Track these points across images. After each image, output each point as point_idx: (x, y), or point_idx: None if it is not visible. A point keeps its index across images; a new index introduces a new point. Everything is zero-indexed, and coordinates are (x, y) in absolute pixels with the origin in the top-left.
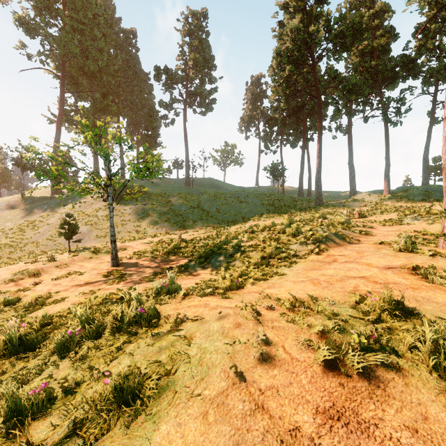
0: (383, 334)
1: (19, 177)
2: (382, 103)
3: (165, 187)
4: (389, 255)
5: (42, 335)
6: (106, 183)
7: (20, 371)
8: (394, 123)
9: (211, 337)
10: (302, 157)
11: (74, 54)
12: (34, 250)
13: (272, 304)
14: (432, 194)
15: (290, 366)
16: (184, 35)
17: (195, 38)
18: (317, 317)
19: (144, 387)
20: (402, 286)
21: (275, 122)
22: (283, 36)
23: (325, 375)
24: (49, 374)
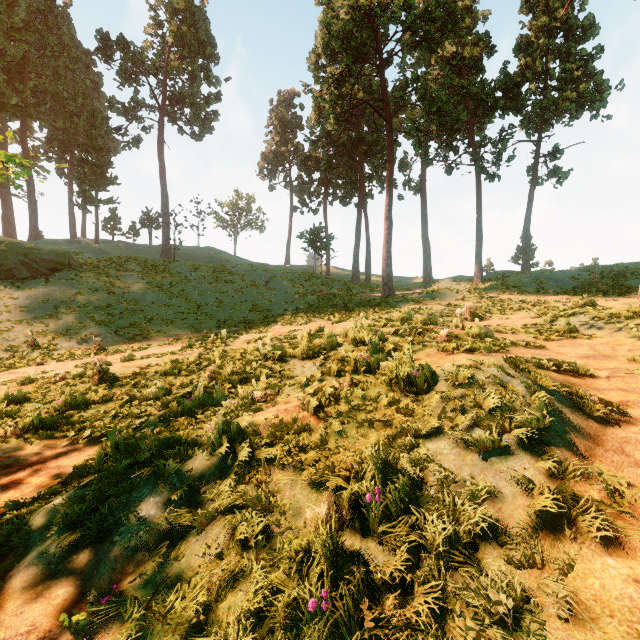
0: None
1: None
2: (473, 146)
3: (119, 258)
4: None
5: None
6: None
7: None
8: (490, 177)
9: None
10: (357, 221)
11: None
12: None
13: None
14: (545, 283)
15: None
16: None
17: None
18: None
19: None
20: None
21: (316, 163)
22: None
23: None
24: None
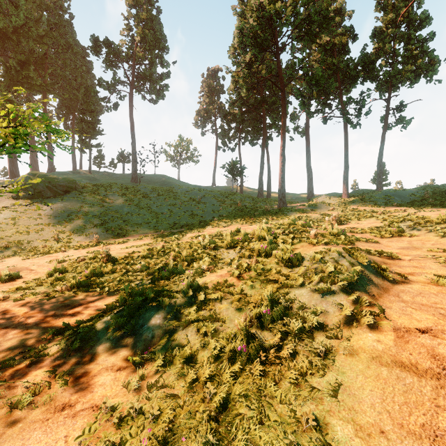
0: None
1: None
2: (342, 104)
3: (105, 183)
4: None
5: None
6: None
7: None
8: (353, 125)
9: None
10: (261, 156)
11: None
12: None
13: None
14: (392, 198)
15: None
16: (129, 5)
17: (143, 11)
18: None
19: None
20: None
21: (234, 117)
22: (246, 12)
23: None
24: None
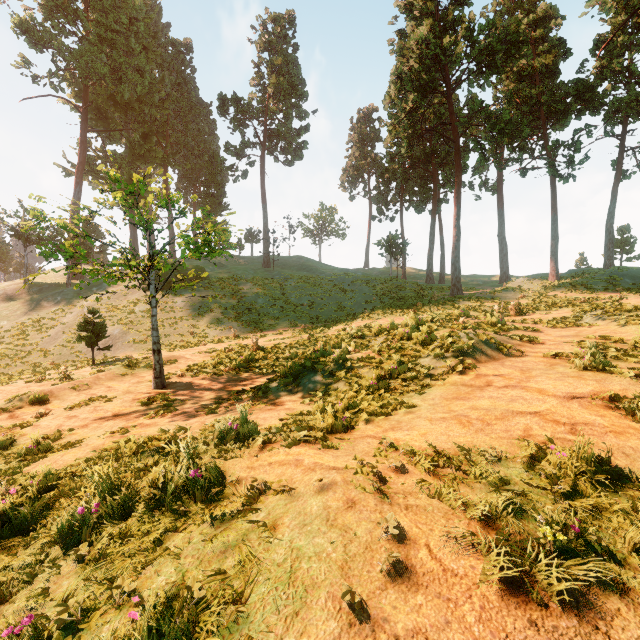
0: (585, 518)
1: (20, 254)
2: (547, 149)
3: (234, 270)
4: (569, 376)
5: (40, 508)
6: (146, 265)
7: (1, 571)
8: (564, 178)
9: (308, 527)
10: (431, 227)
11: (101, 76)
12: (41, 362)
13: (401, 462)
14: (619, 281)
15: (444, 587)
16: (261, 49)
17: (277, 54)
18: (475, 487)
19: (197, 626)
20: (598, 429)
21: (393, 175)
22: (406, 51)
23: (504, 604)
24: (43, 587)
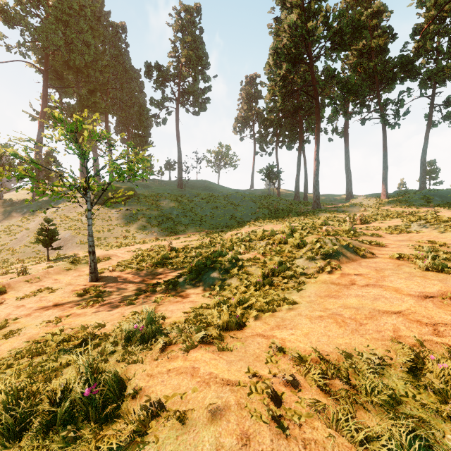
0: None
1: None
2: (380, 105)
3: (156, 190)
4: (416, 275)
5: None
6: (83, 186)
7: None
8: (392, 126)
9: None
10: (298, 160)
11: (57, 47)
12: (9, 258)
13: (290, 371)
14: (431, 199)
15: None
16: (176, 30)
17: (188, 34)
18: (369, 409)
19: None
20: None
21: (271, 123)
22: (281, 32)
23: None
24: None
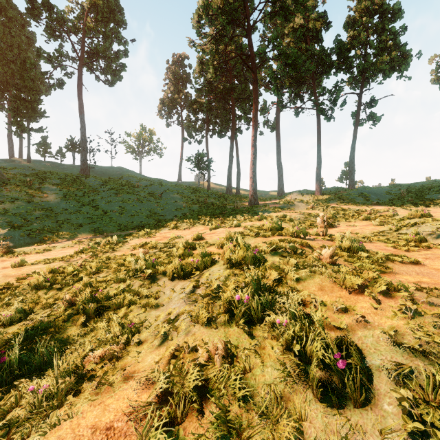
0: None
1: None
2: (315, 95)
3: (43, 174)
4: None
5: None
6: None
7: None
8: (327, 118)
9: None
10: (230, 149)
11: None
12: None
13: None
14: (368, 196)
15: None
16: None
17: None
18: None
19: None
20: None
21: (200, 106)
22: None
23: None
24: None
